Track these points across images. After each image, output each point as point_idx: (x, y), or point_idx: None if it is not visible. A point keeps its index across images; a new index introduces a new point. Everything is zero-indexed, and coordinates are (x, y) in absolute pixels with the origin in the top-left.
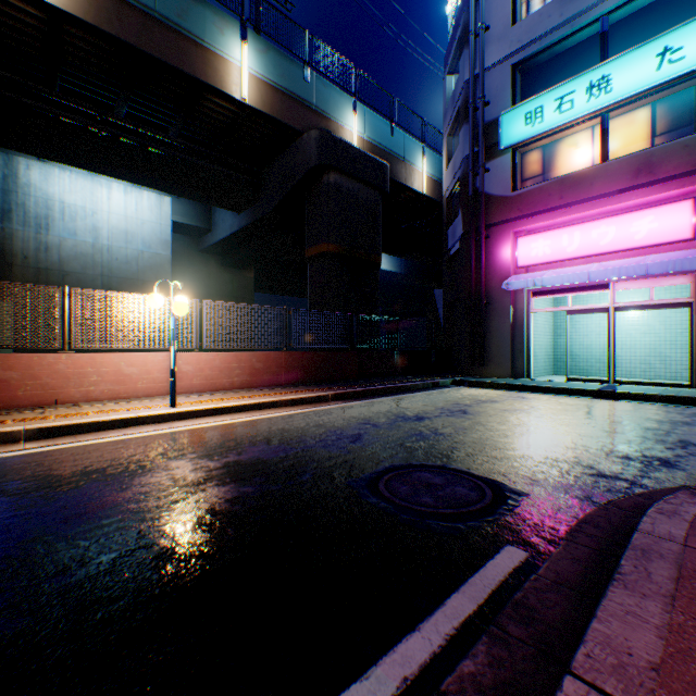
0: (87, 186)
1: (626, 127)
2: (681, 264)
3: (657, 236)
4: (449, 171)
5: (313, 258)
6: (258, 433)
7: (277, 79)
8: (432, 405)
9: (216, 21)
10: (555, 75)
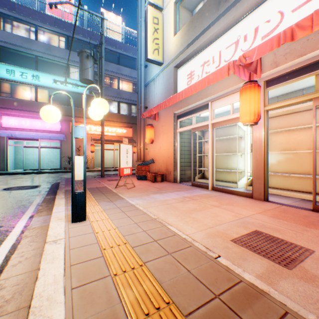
0: None
1: (45, 93)
2: (59, 138)
3: (53, 128)
4: None
5: None
6: None
7: None
8: None
9: None
10: (19, 61)
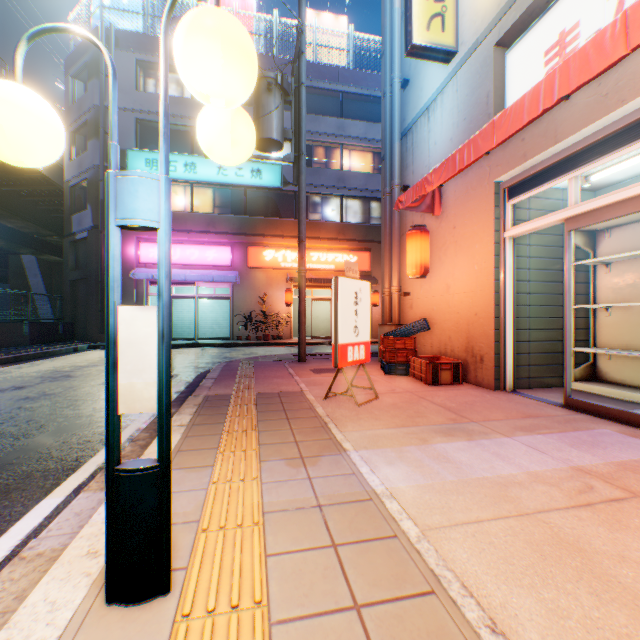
0: None
1: (205, 196)
2: (227, 278)
3: (218, 261)
4: (76, 165)
5: None
6: None
7: None
8: (94, 359)
9: None
10: None
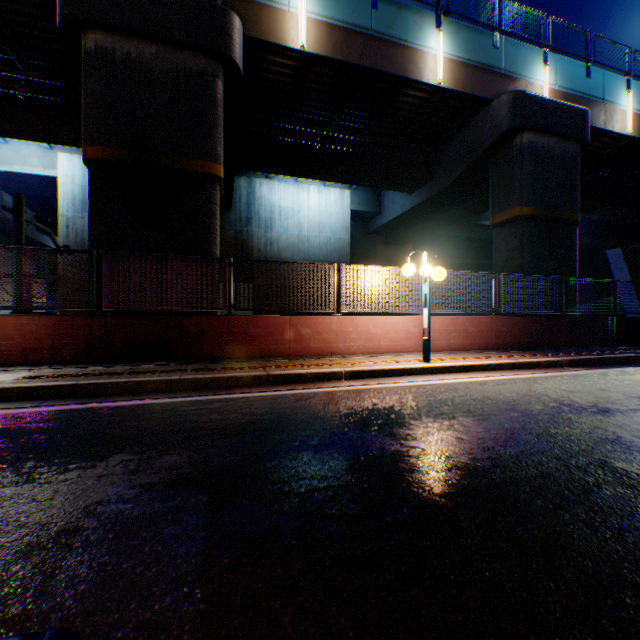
0: (294, 192)
1: None
2: None
3: None
4: None
5: (499, 224)
6: (541, 391)
7: (467, 55)
8: None
9: (416, 20)
10: None
